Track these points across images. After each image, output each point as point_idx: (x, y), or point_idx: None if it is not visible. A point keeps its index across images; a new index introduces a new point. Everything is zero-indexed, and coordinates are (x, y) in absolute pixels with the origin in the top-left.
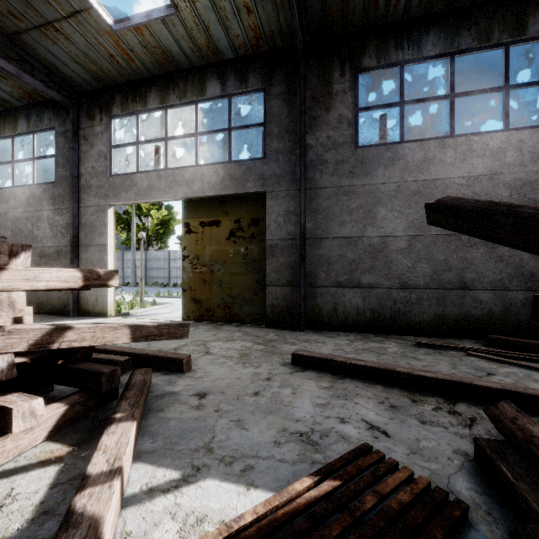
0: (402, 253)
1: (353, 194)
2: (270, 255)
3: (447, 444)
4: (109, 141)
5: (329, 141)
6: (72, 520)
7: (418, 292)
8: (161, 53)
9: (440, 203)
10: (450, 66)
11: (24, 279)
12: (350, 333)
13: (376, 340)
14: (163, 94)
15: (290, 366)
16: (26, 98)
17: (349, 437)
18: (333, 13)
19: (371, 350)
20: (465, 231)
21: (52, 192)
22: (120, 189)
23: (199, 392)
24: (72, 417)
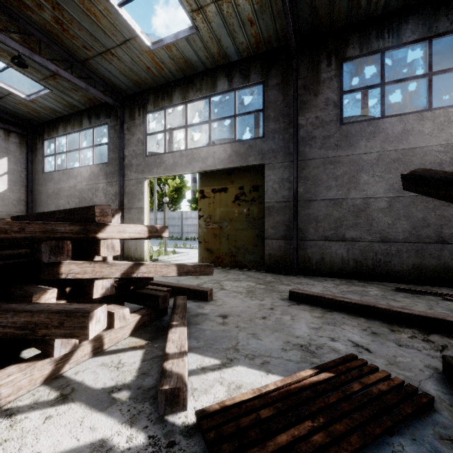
0: (383, 212)
1: (338, 164)
2: (268, 214)
3: (420, 361)
4: (145, 130)
5: (317, 121)
6: (167, 374)
7: (398, 245)
8: (183, 62)
9: (414, 174)
10: (429, 49)
11: (118, 231)
12: (336, 278)
13: (359, 285)
14: (184, 93)
15: (288, 301)
16: (89, 103)
17: (339, 350)
18: (321, 16)
19: (355, 292)
20: (434, 195)
21: (106, 170)
22: (153, 166)
23: (221, 314)
24: (142, 323)
